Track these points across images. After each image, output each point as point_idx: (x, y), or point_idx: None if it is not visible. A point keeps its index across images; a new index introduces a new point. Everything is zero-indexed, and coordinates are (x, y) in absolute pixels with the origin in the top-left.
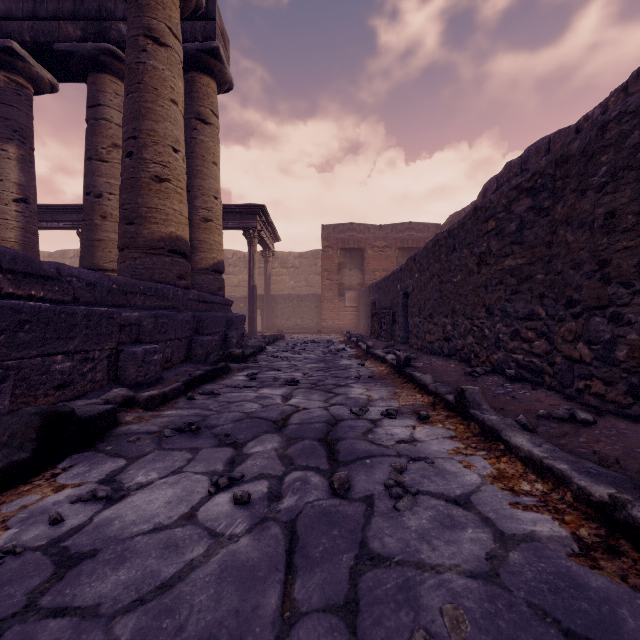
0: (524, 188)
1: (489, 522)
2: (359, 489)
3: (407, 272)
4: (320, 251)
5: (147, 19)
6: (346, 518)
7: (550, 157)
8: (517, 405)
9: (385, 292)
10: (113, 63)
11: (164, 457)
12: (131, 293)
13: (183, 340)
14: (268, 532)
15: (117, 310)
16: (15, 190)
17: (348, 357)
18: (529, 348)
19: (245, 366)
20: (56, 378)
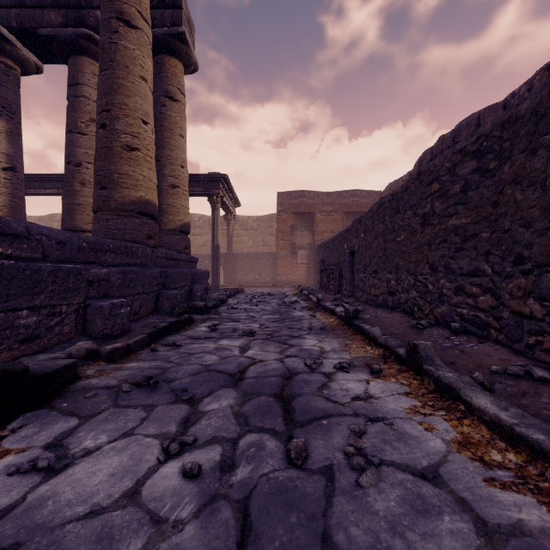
0: (469, 151)
1: (465, 505)
2: (317, 457)
3: (353, 232)
4: (275, 215)
5: (119, 3)
6: (305, 497)
7: (496, 120)
8: (467, 359)
9: (333, 251)
10: (91, 46)
11: (117, 416)
12: (101, 251)
13: (151, 294)
14: (218, 517)
15: (85, 267)
16: (4, 160)
17: (300, 309)
18: (474, 303)
19: (207, 317)
20: (21, 332)
